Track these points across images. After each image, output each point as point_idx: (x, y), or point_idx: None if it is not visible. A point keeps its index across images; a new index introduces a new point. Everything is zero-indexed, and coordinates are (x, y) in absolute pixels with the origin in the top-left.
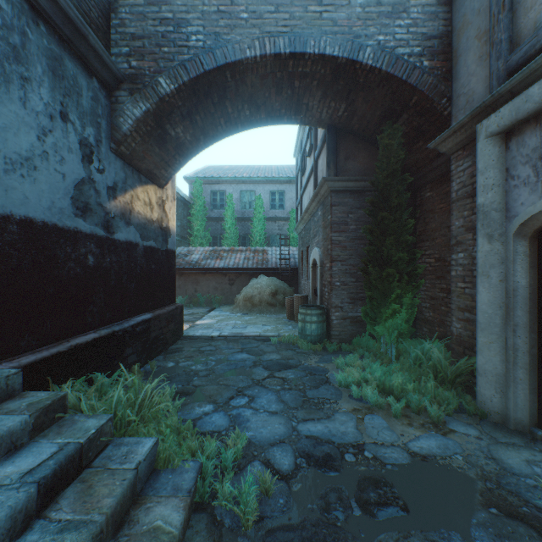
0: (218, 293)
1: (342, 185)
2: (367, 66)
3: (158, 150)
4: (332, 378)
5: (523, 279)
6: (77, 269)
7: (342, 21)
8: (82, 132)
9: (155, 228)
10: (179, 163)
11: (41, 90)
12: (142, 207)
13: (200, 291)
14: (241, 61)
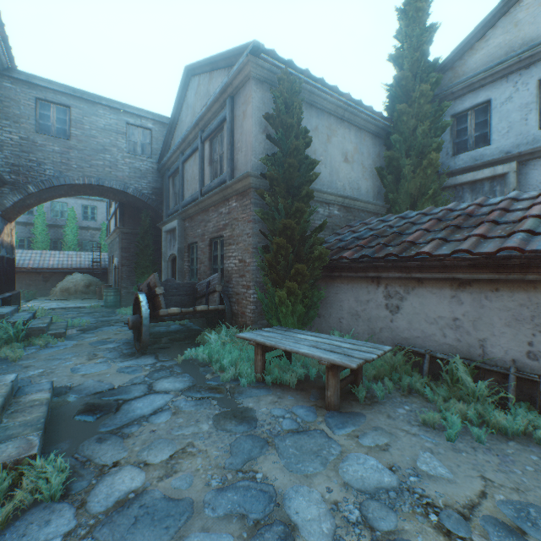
0: (32, 288)
1: (127, 231)
2: (131, 195)
3: (19, 209)
4: (117, 313)
5: (170, 272)
6: None
7: (121, 176)
8: None
9: (10, 247)
10: (26, 210)
11: None
12: (7, 237)
13: None
14: (74, 184)
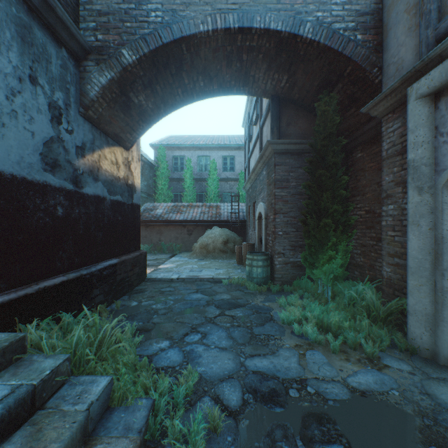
0: (178, 242)
1: (284, 148)
2: (307, 39)
3: (123, 115)
4: (276, 316)
5: None
6: (46, 219)
7: None
8: (51, 96)
9: (121, 184)
10: (143, 128)
11: (10, 53)
12: (109, 165)
13: (163, 240)
14: (195, 35)
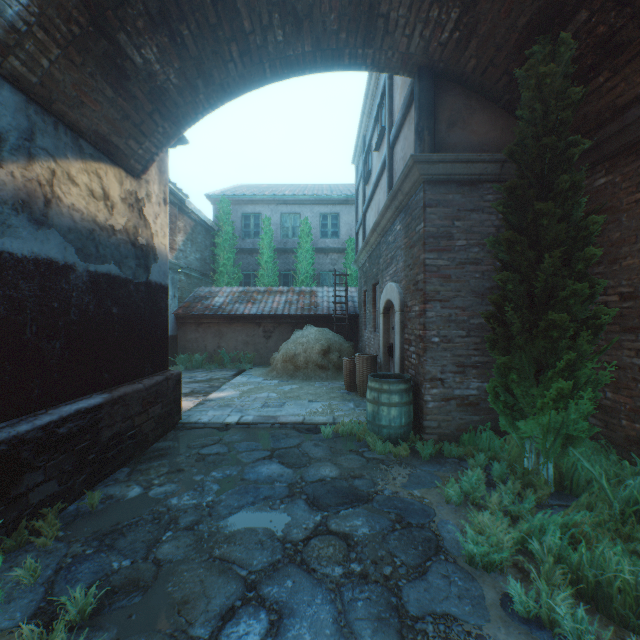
0: (249, 349)
1: (444, 171)
2: None
3: (112, 92)
4: (447, 538)
5: None
6: None
7: None
8: None
9: (119, 242)
10: (165, 132)
11: None
12: (84, 198)
13: (224, 347)
14: None
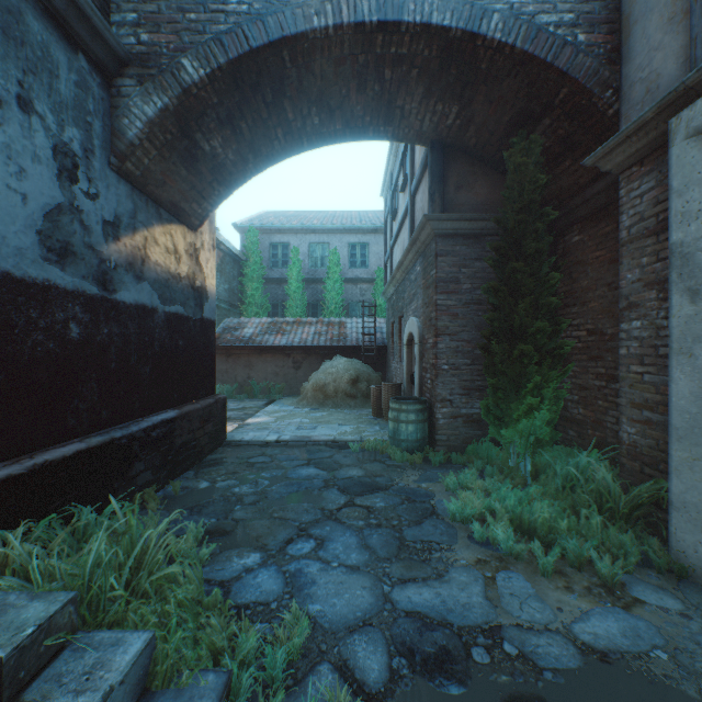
0: (278, 380)
1: (452, 227)
2: (494, 42)
3: (186, 172)
4: (440, 508)
5: None
6: (49, 345)
7: None
8: (59, 133)
9: (183, 287)
10: (219, 194)
11: None
12: (163, 255)
13: (254, 378)
14: (306, 34)
